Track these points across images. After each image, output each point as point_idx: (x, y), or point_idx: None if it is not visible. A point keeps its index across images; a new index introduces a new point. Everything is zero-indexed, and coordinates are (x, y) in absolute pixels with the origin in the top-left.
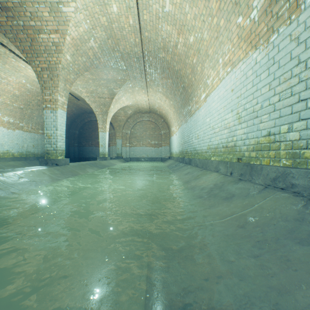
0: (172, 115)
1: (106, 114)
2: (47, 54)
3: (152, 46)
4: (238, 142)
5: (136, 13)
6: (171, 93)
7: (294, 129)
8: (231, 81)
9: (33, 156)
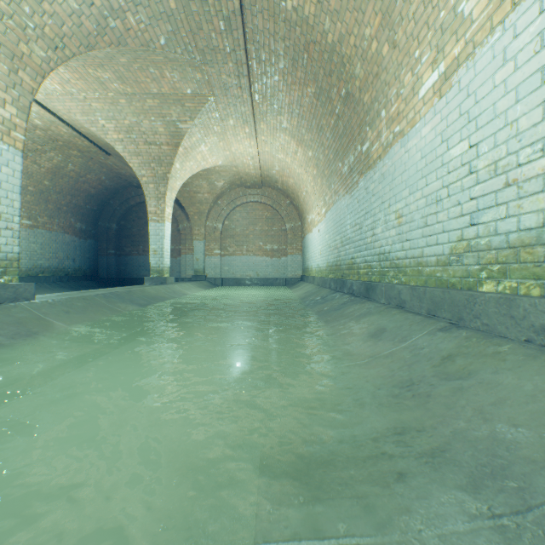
0: (309, 185)
1: (164, 182)
2: None
3: None
4: None
5: None
6: (311, 126)
7: None
8: None
9: None
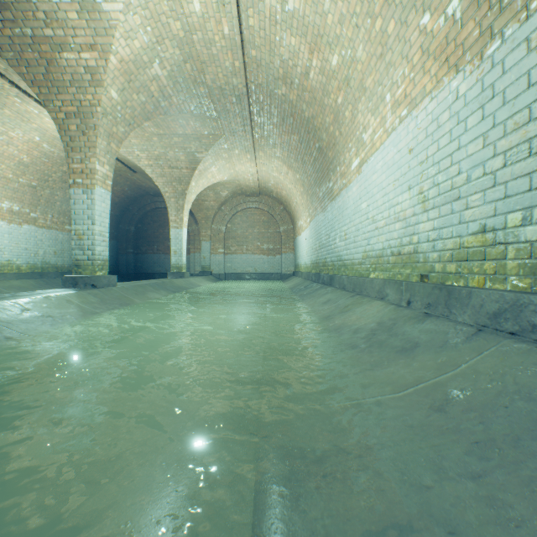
0: (298, 198)
1: (182, 197)
2: (76, 89)
3: (264, 75)
4: (422, 245)
5: (236, 14)
6: (298, 159)
7: (536, 220)
8: (409, 134)
9: (54, 271)
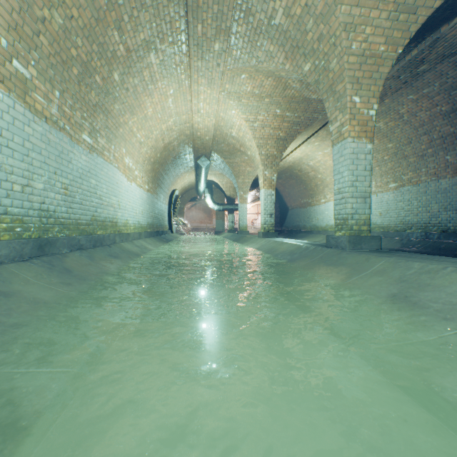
0: None
1: None
2: None
3: None
4: None
5: None
6: None
7: None
8: None
9: None
